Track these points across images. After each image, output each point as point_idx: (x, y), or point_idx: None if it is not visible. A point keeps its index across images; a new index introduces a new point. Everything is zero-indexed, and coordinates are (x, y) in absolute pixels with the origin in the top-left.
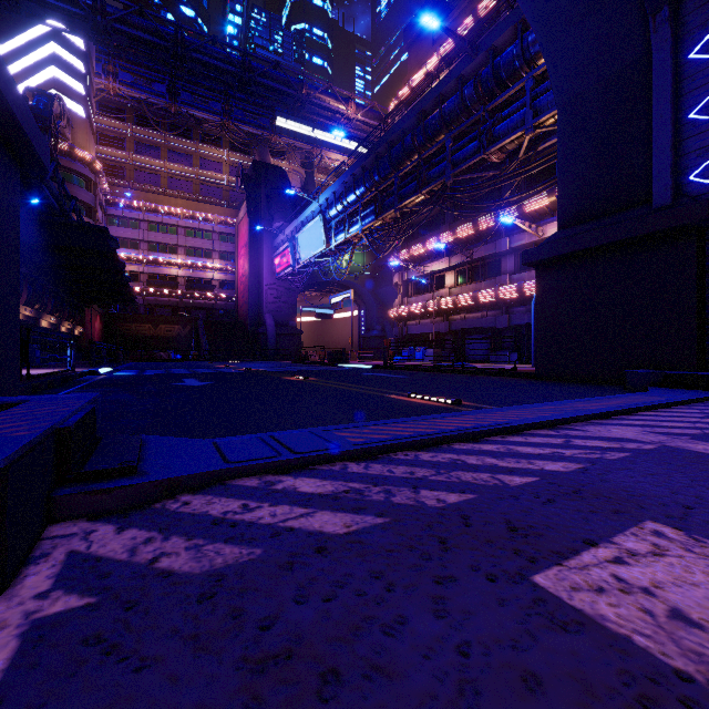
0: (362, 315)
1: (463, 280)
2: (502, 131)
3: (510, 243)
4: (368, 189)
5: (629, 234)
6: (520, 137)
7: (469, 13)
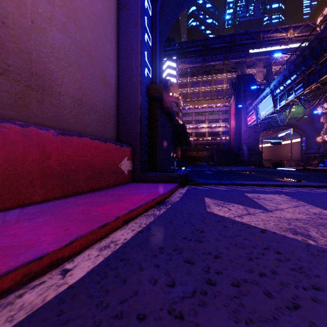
0: (303, 140)
1: None
2: None
3: None
4: (298, 75)
5: None
6: None
7: None
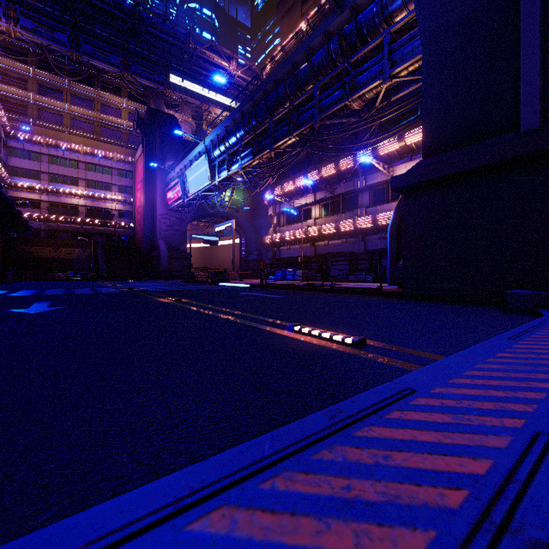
0: (243, 242)
1: (326, 213)
2: (362, 80)
3: (365, 181)
4: (247, 132)
5: (500, 157)
6: (377, 87)
7: None
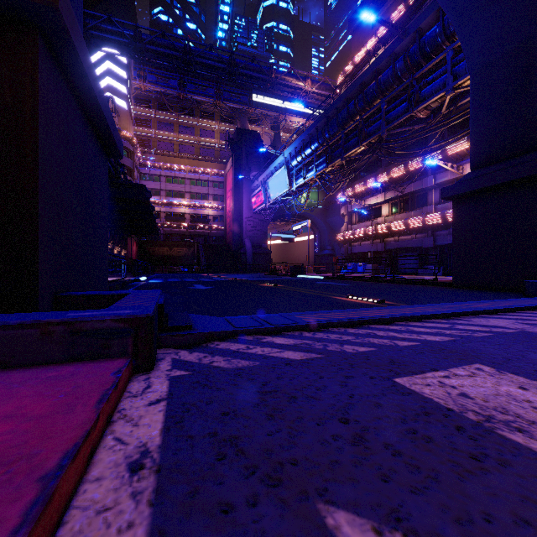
0: (317, 238)
1: (396, 210)
2: (427, 93)
3: (435, 180)
4: (320, 145)
5: (530, 172)
6: (442, 97)
7: (401, 1)
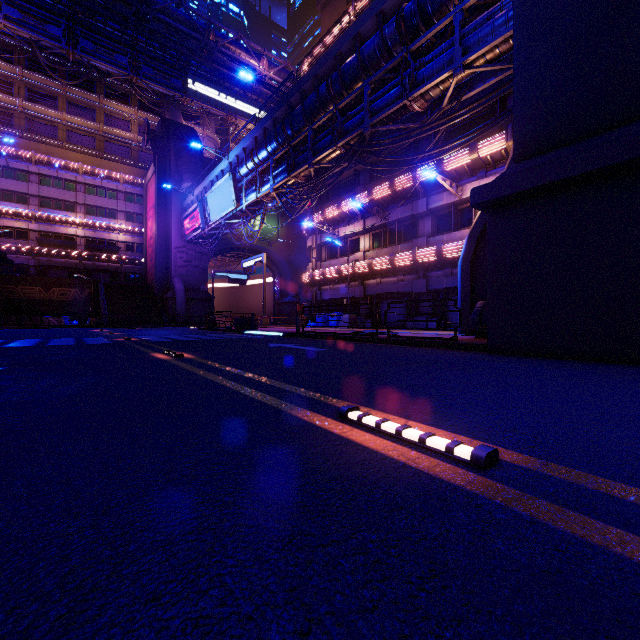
0: (277, 281)
1: (378, 244)
2: (426, 73)
3: (427, 204)
4: (280, 144)
5: (635, 152)
6: (445, 81)
7: None
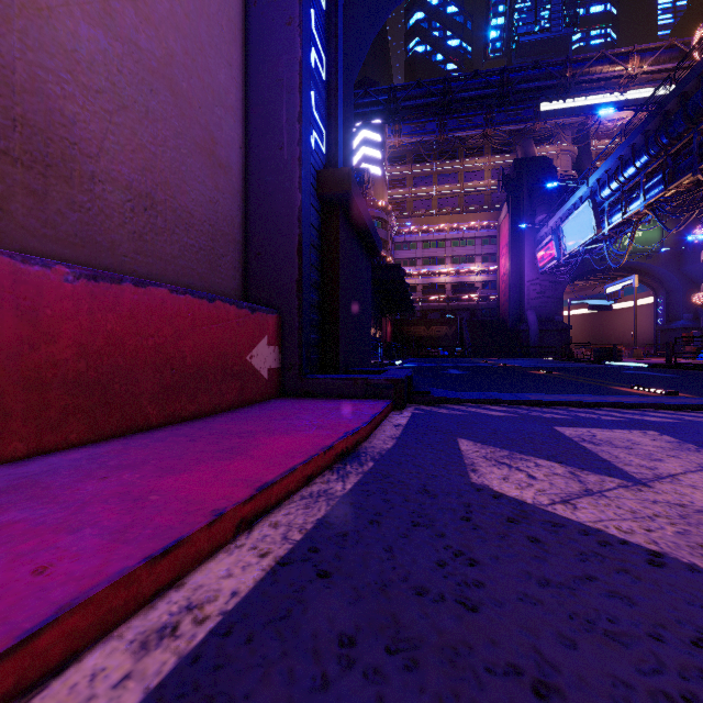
0: (660, 301)
1: None
2: None
3: None
4: (652, 157)
5: None
6: None
7: None
